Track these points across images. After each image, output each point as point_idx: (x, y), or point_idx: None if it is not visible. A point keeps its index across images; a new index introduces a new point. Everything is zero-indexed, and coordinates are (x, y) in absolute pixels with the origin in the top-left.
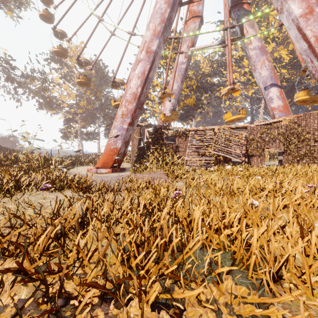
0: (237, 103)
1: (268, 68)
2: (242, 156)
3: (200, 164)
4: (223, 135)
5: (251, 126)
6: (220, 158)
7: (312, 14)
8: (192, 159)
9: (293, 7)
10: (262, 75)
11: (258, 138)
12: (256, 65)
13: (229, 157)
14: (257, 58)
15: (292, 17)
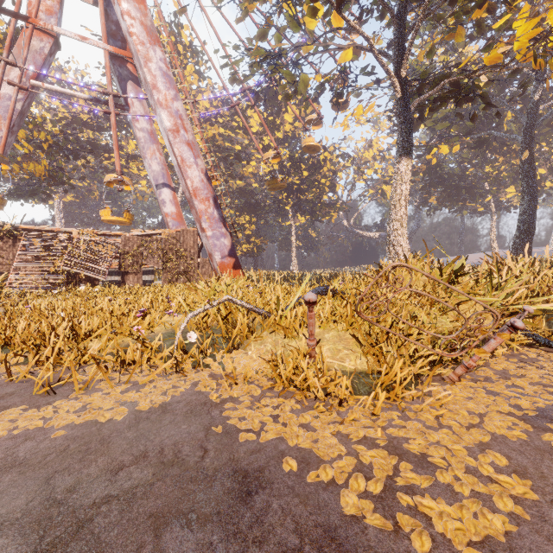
0: (144, 187)
1: (160, 163)
2: None
3: (39, 285)
4: (85, 244)
5: (126, 235)
6: (82, 276)
7: (179, 133)
8: (22, 277)
9: (164, 117)
10: (153, 169)
11: (135, 252)
12: (145, 153)
13: (89, 275)
14: (147, 145)
15: (164, 126)
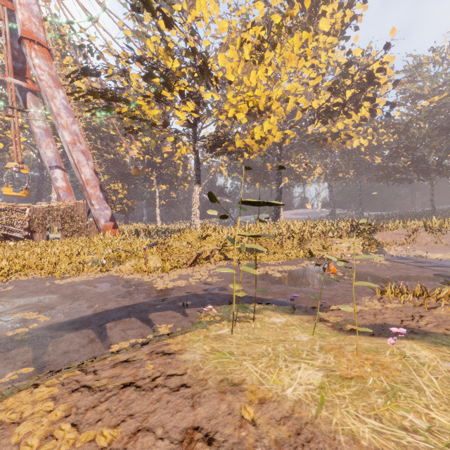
0: None
1: (53, 151)
2: (25, 231)
3: None
4: (4, 213)
5: (34, 207)
6: (0, 235)
7: (76, 145)
8: None
9: (65, 134)
10: (48, 155)
11: (40, 218)
12: (41, 143)
13: (12, 234)
14: (42, 138)
15: (65, 139)
